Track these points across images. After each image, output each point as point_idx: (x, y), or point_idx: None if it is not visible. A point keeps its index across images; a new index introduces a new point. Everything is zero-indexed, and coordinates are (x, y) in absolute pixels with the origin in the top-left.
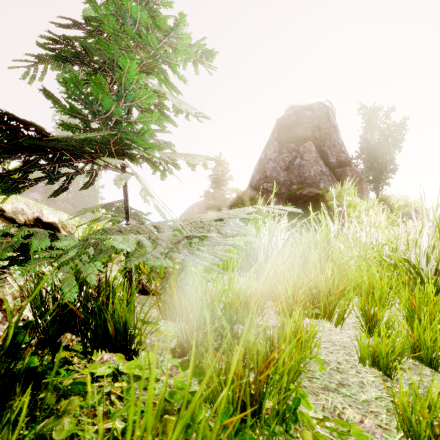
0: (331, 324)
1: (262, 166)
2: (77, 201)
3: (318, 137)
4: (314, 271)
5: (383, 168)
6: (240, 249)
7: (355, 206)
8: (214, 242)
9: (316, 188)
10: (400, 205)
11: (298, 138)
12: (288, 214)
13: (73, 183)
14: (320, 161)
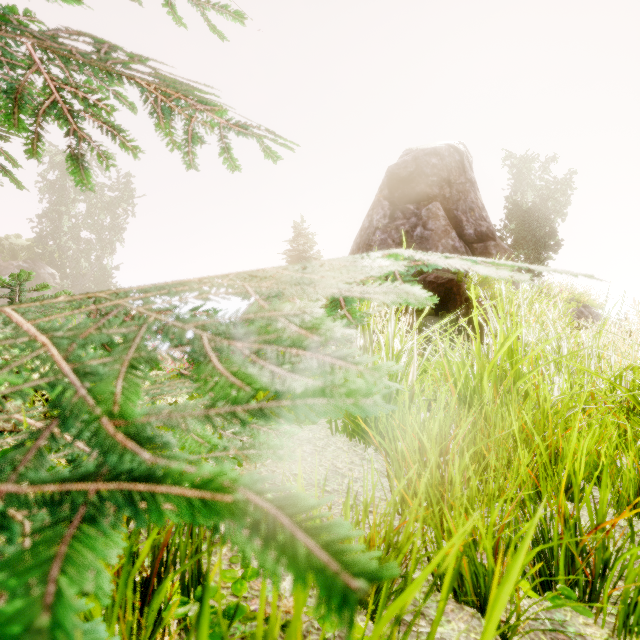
0: (597, 623)
1: (365, 238)
2: (77, 291)
3: (448, 196)
4: (502, 436)
5: (540, 245)
6: (328, 573)
7: (509, 298)
8: (121, 475)
9: (446, 271)
10: (564, 298)
11: (418, 197)
12: (406, 310)
13: (72, 263)
14: (451, 232)
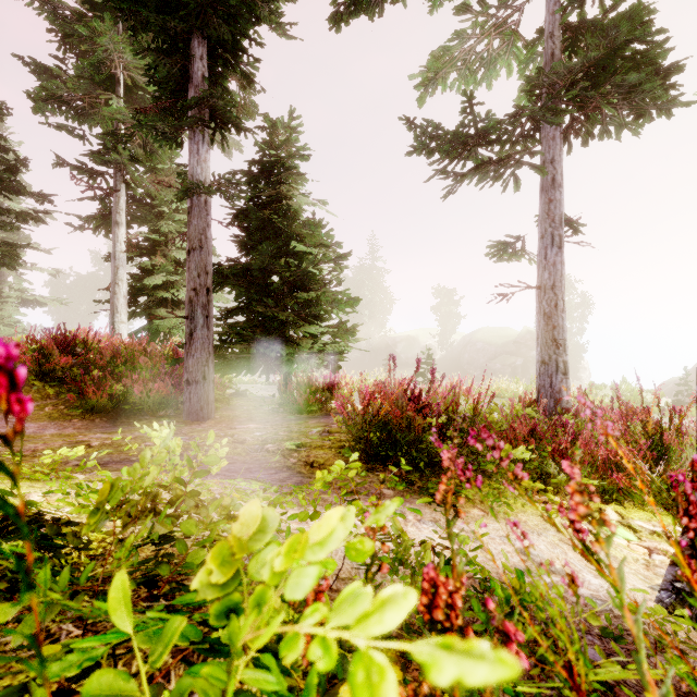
0: None
1: None
2: None
3: None
4: None
5: None
6: None
7: None
8: None
9: None
10: None
11: None
12: None
13: None
14: None
